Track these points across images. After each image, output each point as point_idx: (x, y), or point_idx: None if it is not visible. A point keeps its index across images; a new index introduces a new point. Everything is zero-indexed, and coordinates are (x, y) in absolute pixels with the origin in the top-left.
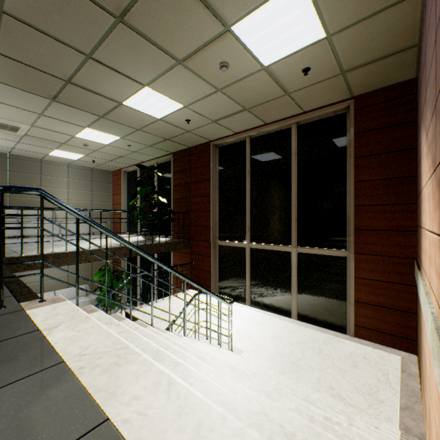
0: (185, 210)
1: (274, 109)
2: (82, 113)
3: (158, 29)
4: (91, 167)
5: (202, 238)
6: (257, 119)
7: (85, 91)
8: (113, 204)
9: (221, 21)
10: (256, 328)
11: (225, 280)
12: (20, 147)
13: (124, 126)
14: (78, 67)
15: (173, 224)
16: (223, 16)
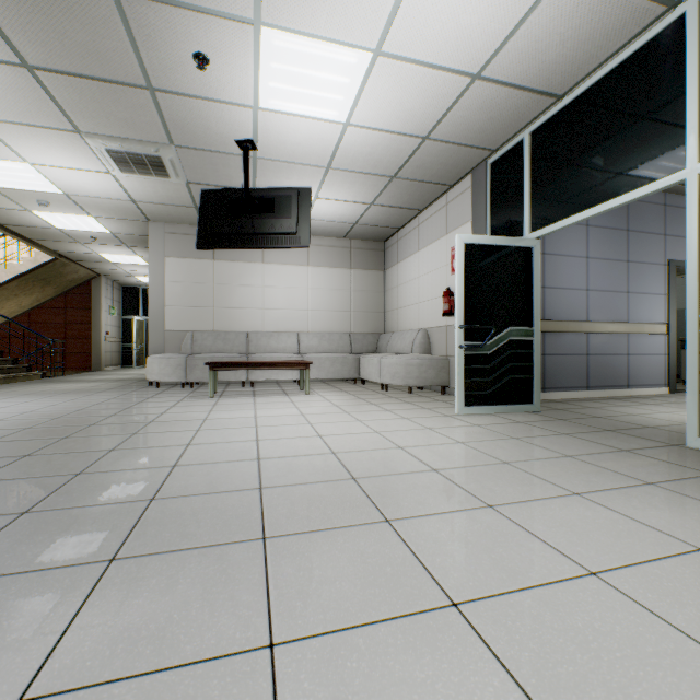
0: None
1: None
2: None
3: None
4: None
5: None
6: None
7: None
8: None
9: None
10: None
11: None
12: None
13: None
14: None
15: None
16: None
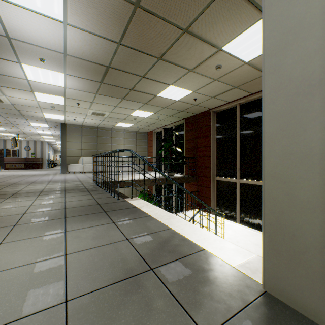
0: (193, 156)
1: (257, 84)
2: (135, 103)
3: (179, 58)
4: (136, 130)
5: (204, 175)
6: (244, 92)
7: (138, 93)
8: (147, 153)
9: (215, 47)
10: (242, 237)
11: (221, 204)
12: (103, 123)
13: (156, 107)
14: (137, 82)
15: (185, 165)
16: (216, 44)
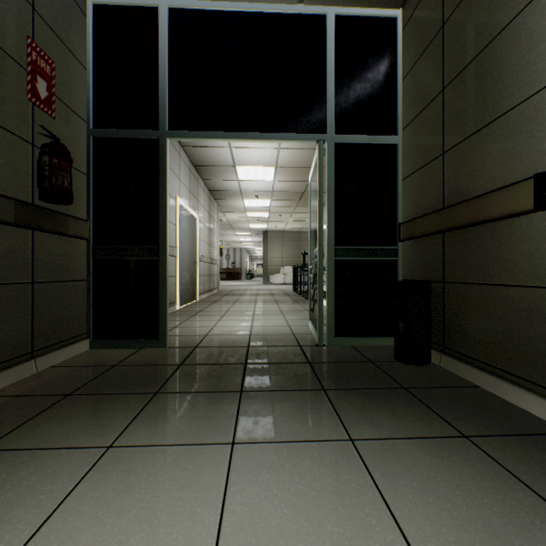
0: None
1: None
2: None
3: None
4: None
5: None
6: None
7: None
8: None
9: None
10: None
11: None
12: (305, 227)
13: None
14: None
15: None
16: None
